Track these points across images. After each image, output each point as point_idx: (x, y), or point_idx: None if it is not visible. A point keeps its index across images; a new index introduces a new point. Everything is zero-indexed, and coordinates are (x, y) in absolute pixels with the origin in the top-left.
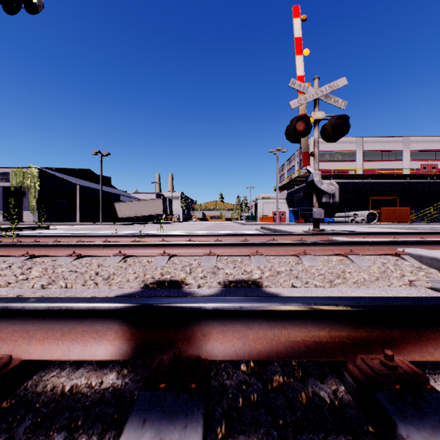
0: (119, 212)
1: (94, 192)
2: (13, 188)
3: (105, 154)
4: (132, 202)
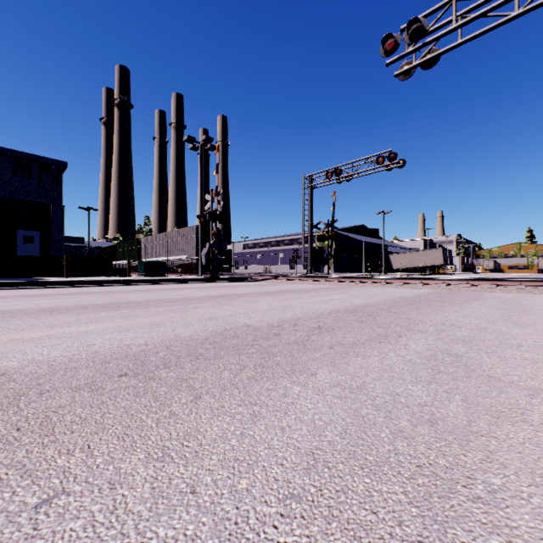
0: (393, 264)
1: (366, 246)
2: (317, 248)
3: (387, 212)
4: (407, 253)
